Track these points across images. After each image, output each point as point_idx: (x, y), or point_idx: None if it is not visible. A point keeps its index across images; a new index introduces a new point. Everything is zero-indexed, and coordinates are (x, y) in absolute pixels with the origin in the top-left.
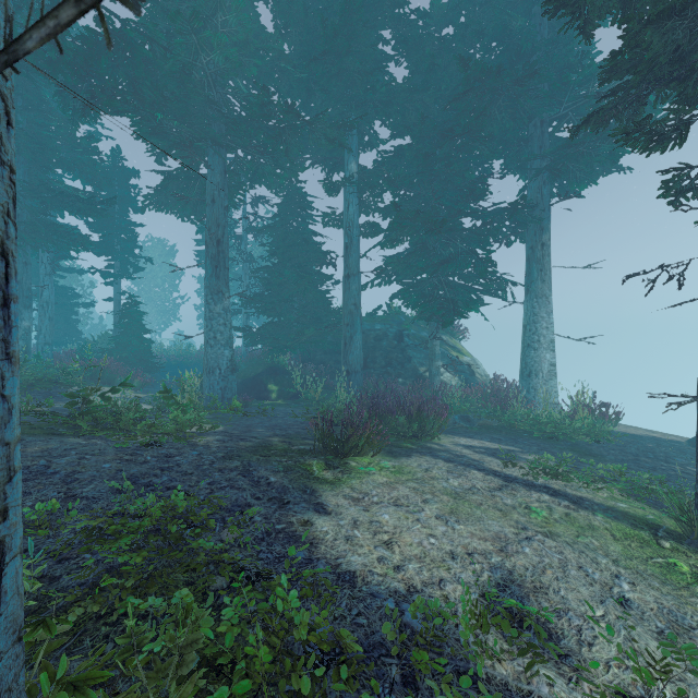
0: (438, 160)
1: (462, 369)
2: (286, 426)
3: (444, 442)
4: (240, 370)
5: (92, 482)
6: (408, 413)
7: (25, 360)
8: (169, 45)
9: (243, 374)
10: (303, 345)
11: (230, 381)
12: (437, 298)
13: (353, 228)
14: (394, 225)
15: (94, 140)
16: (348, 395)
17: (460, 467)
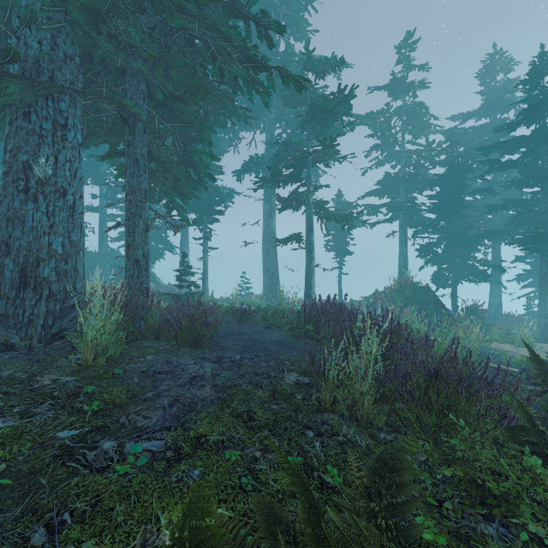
0: None
1: (155, 281)
2: None
3: None
4: None
5: None
6: None
7: None
8: None
9: None
10: None
11: None
12: None
13: (106, 216)
14: None
15: None
16: None
17: None
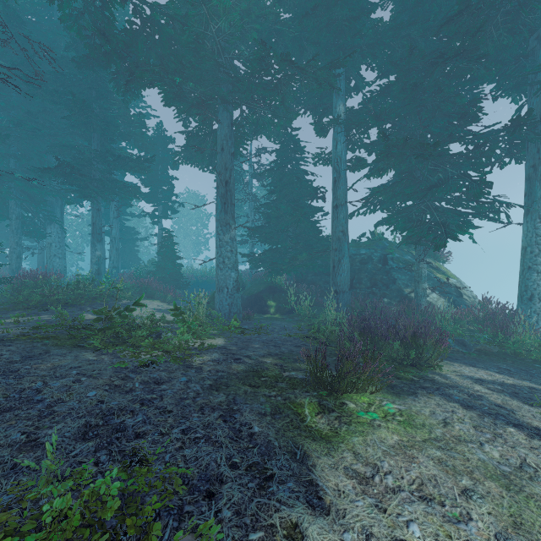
0: (427, 88)
1: (449, 290)
2: (280, 343)
3: (445, 372)
4: (246, 288)
5: (64, 419)
6: (402, 338)
7: (92, 279)
8: (185, 20)
9: (248, 292)
10: (297, 268)
11: (236, 298)
12: (426, 222)
13: (341, 163)
14: (381, 155)
15: (142, 116)
16: (337, 313)
17: (488, 420)
